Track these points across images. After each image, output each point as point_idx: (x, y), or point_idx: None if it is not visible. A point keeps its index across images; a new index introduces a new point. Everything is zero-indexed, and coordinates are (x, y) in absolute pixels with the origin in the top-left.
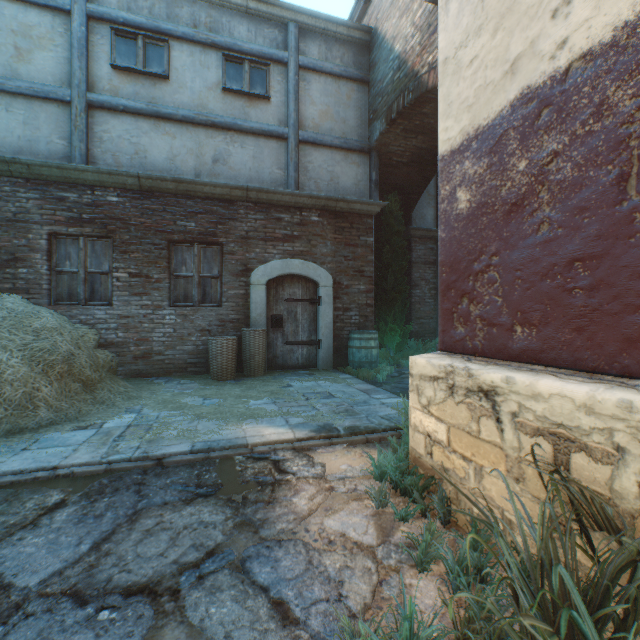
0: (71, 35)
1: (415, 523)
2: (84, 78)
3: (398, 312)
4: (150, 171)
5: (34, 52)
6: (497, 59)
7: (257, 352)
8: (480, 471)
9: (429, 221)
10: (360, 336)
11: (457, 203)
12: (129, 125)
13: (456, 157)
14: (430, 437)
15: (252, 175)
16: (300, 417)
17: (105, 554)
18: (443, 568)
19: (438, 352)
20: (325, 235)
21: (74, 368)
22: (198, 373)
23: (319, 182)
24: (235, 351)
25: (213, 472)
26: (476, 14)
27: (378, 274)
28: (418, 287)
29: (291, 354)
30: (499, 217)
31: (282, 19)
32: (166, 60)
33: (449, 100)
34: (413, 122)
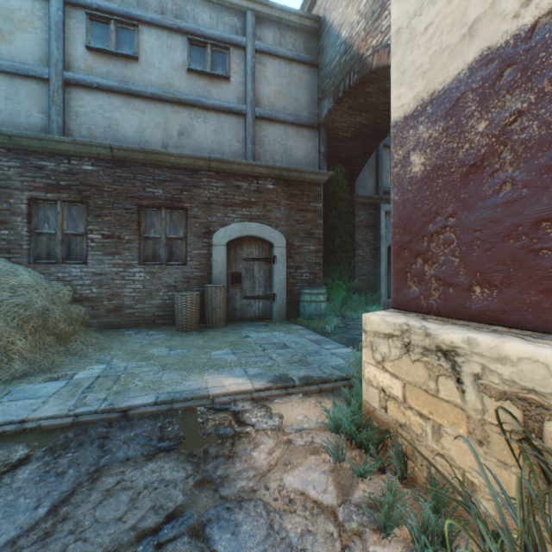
0: (49, 19)
1: (373, 479)
2: (61, 58)
3: (343, 270)
4: (121, 143)
5: (15, 34)
6: (454, 24)
7: (218, 306)
8: (438, 430)
9: (370, 189)
10: (310, 291)
11: (411, 167)
12: (102, 101)
13: (410, 122)
14: (384, 392)
15: (214, 147)
16: (258, 367)
17: (62, 519)
18: (406, 532)
19: (391, 310)
20: (279, 201)
21: (48, 322)
22: (165, 325)
23: (274, 154)
24: (198, 305)
25: (176, 424)
26: None
27: (326, 236)
28: (360, 248)
29: (249, 307)
30: (456, 179)
31: (241, 8)
32: (136, 43)
33: (402, 68)
34: (357, 101)
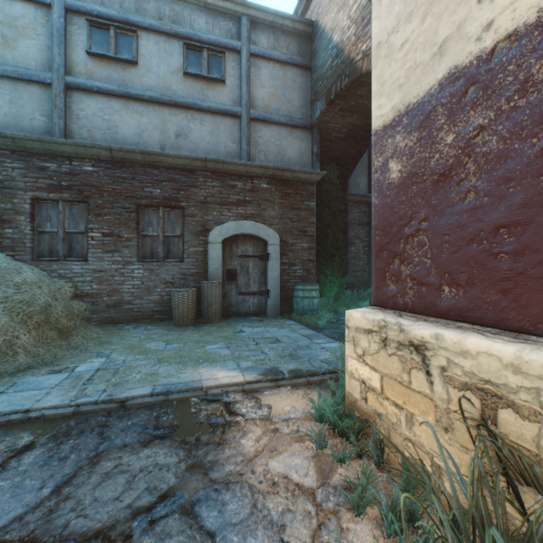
0: (51, 25)
1: (351, 465)
2: (63, 63)
3: (336, 266)
4: (121, 144)
5: (19, 40)
6: (426, 42)
7: (214, 302)
8: (411, 418)
9: (363, 188)
10: (303, 287)
11: (389, 173)
12: (102, 104)
13: (388, 132)
14: (365, 384)
15: (210, 148)
16: (250, 361)
17: (65, 498)
18: (378, 511)
19: (372, 307)
20: (273, 200)
21: (51, 317)
22: (163, 320)
23: (268, 154)
24: (195, 301)
25: (170, 414)
26: (407, 2)
27: (319, 233)
28: (353, 245)
29: (244, 303)
30: (428, 186)
31: (236, 13)
32: (135, 48)
33: (382, 80)
34: (349, 103)
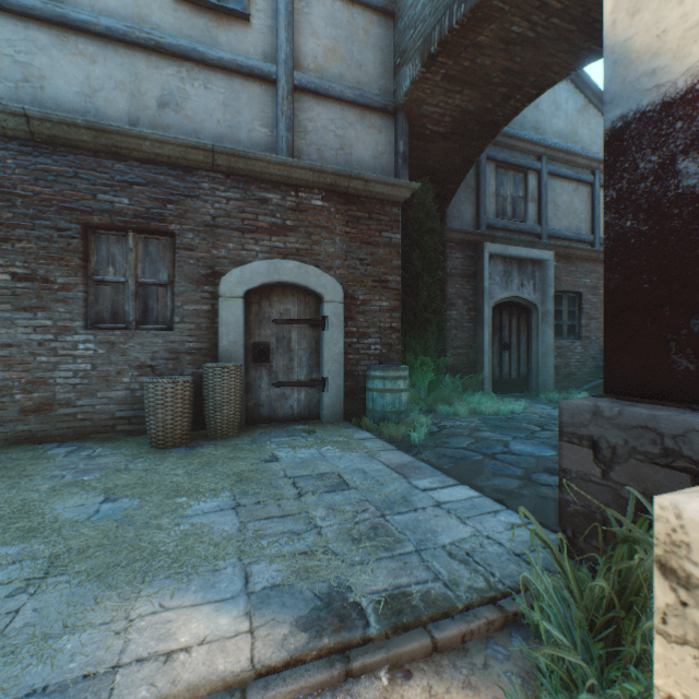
0: None
1: None
2: None
3: (432, 339)
4: (50, 111)
5: None
6: None
7: (226, 400)
8: None
9: (468, 221)
10: (384, 374)
11: None
12: (12, 33)
13: None
14: None
15: (222, 131)
16: (278, 561)
17: None
18: None
19: None
20: (332, 227)
21: None
22: (134, 433)
23: (324, 150)
24: (188, 400)
25: None
26: None
27: (404, 288)
28: (454, 307)
29: (282, 400)
30: None
31: None
32: None
33: None
34: (460, 62)
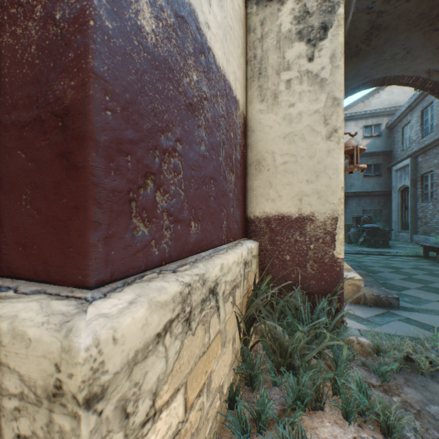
0: None
1: None
2: None
3: None
4: None
5: None
6: None
7: None
8: (211, 379)
9: None
10: None
11: (139, 7)
12: None
13: None
14: None
15: None
16: None
17: None
18: None
19: (105, 289)
20: None
21: None
22: None
23: None
24: None
25: None
26: None
27: None
28: None
29: None
30: (183, 104)
31: None
32: None
33: None
34: None
